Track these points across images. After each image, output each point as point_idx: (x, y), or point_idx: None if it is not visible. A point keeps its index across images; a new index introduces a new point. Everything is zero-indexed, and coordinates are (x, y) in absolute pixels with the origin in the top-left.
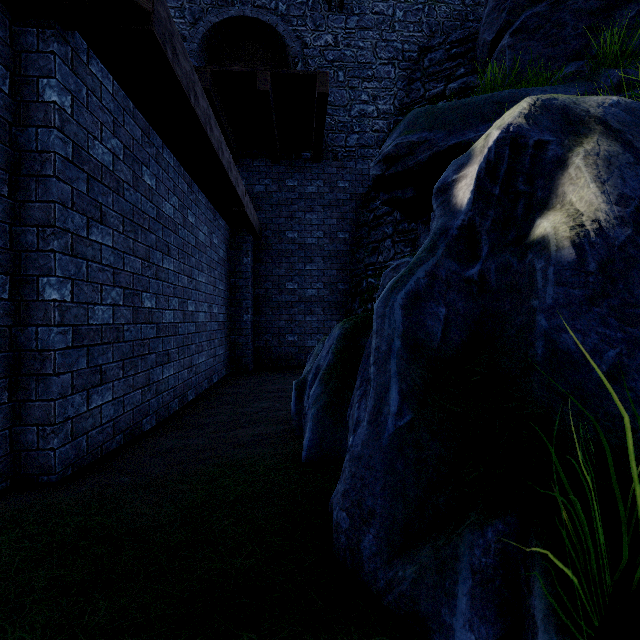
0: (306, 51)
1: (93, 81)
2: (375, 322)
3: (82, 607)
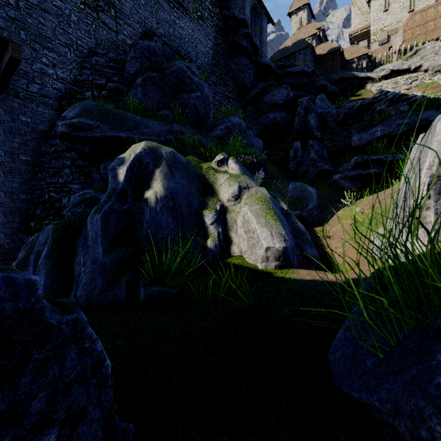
0: None
1: None
2: (89, 225)
3: None
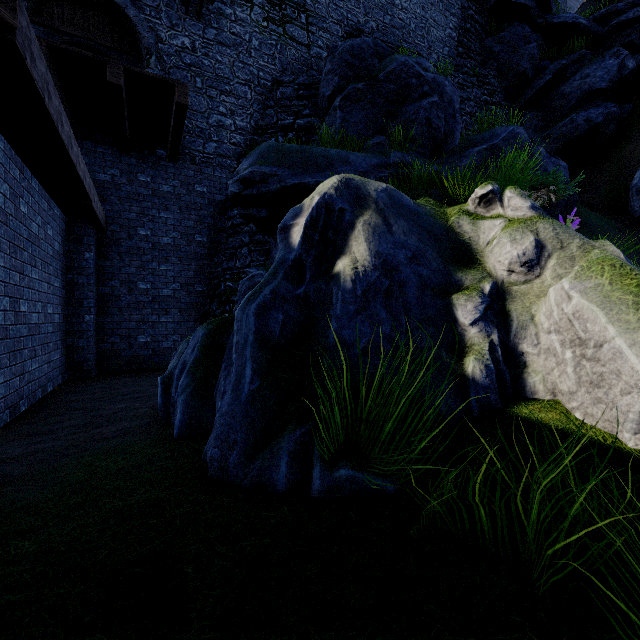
0: (161, 46)
1: None
2: (236, 324)
3: (4, 550)
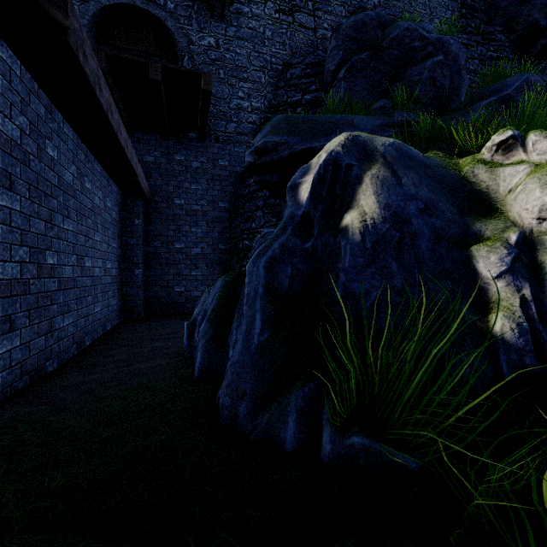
0: (192, 47)
1: (3, 66)
2: (247, 277)
3: (40, 479)
